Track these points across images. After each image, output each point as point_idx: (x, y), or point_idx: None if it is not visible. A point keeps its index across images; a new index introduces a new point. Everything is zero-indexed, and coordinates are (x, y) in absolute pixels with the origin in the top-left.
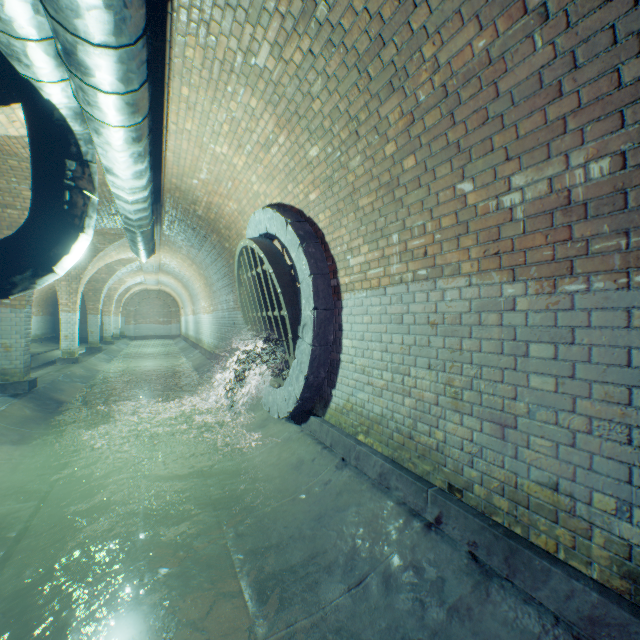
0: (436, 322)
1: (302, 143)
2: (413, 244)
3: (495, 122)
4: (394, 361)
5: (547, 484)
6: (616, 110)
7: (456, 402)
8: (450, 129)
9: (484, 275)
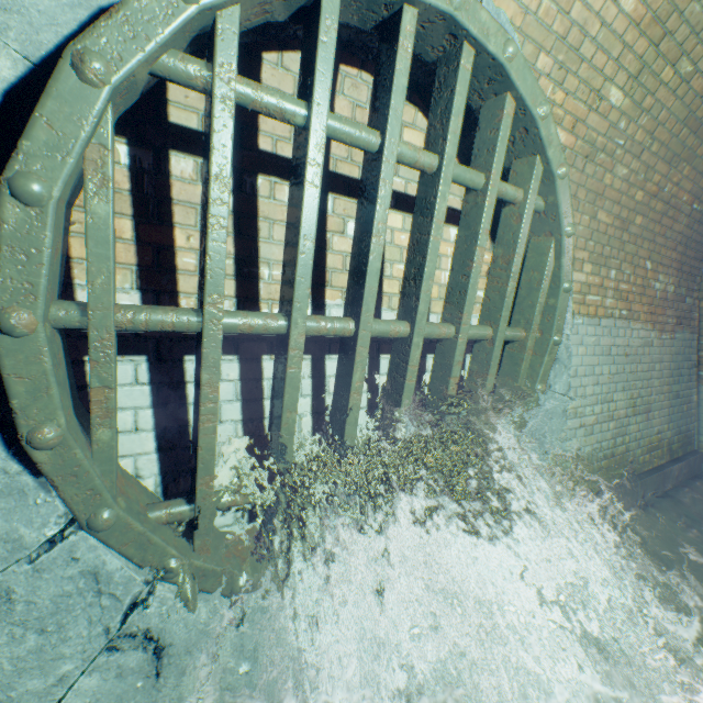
0: (628, 353)
1: (624, 64)
2: (622, 287)
3: (664, 240)
4: (603, 392)
5: (656, 433)
6: (677, 270)
7: (634, 409)
8: (657, 224)
9: (646, 324)
